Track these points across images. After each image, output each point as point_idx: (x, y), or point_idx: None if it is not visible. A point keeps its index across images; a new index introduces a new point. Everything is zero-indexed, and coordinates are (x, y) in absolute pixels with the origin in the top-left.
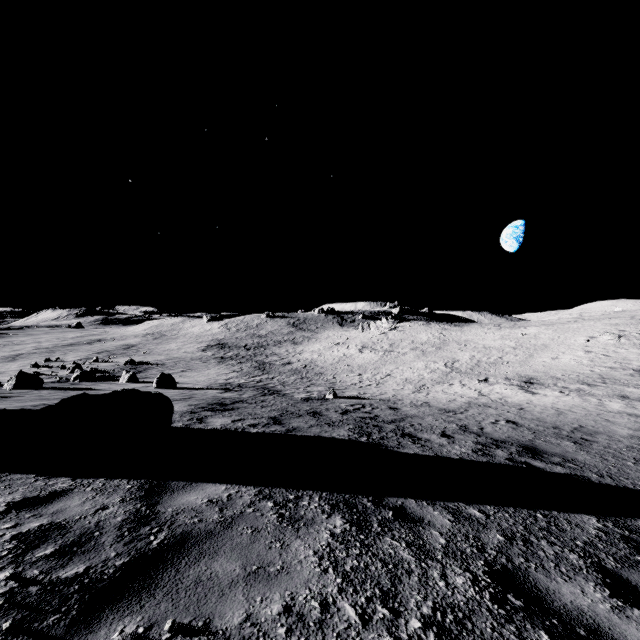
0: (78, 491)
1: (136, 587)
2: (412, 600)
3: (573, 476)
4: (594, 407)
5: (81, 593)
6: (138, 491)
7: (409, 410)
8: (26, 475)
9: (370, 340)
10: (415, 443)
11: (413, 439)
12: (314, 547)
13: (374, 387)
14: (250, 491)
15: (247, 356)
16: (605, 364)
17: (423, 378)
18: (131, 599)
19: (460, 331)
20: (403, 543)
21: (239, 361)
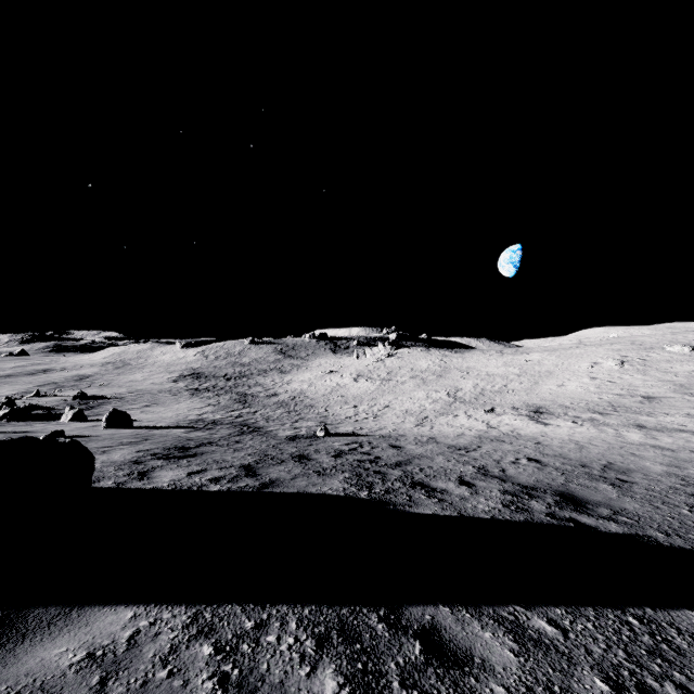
0: None
1: None
2: None
3: (636, 537)
4: (614, 439)
5: None
6: None
7: (415, 448)
8: None
9: (366, 368)
10: (430, 497)
11: (427, 490)
12: None
13: (372, 420)
14: (177, 619)
15: (226, 387)
16: (612, 391)
17: (425, 409)
18: None
19: (461, 358)
20: None
21: (216, 393)
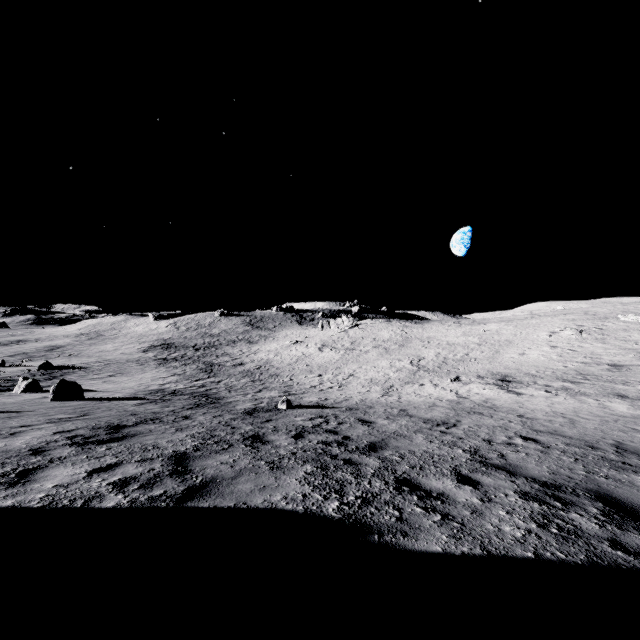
0: None
1: None
2: None
3: None
4: (600, 410)
5: None
6: None
7: (387, 424)
8: None
9: (330, 338)
10: (428, 509)
11: (419, 496)
12: None
13: (337, 390)
14: None
15: (194, 357)
16: (576, 359)
17: (389, 378)
18: None
19: (421, 328)
20: None
21: (184, 363)
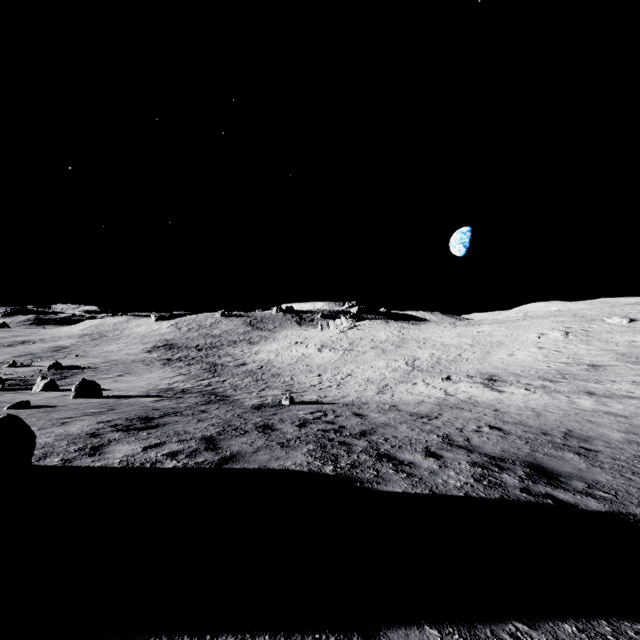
0: None
1: None
2: None
3: (621, 516)
4: (567, 405)
5: None
6: None
7: (378, 417)
8: None
9: (329, 339)
10: (398, 471)
11: (394, 463)
12: None
13: (335, 388)
14: None
15: (198, 357)
16: (559, 360)
17: (385, 377)
18: None
19: (418, 329)
20: None
21: (188, 363)
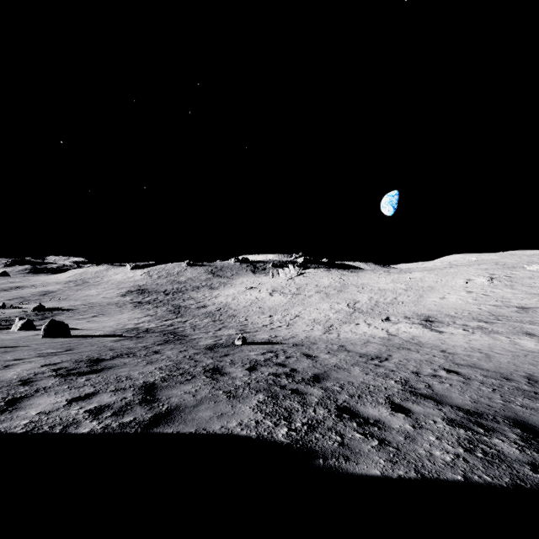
0: None
1: None
2: None
3: None
4: (511, 346)
5: None
6: None
7: (328, 358)
8: None
9: (279, 285)
10: (366, 435)
11: (358, 422)
12: None
13: (285, 328)
14: None
15: (165, 300)
16: (489, 302)
17: (330, 318)
18: None
19: (356, 276)
20: None
21: (155, 305)
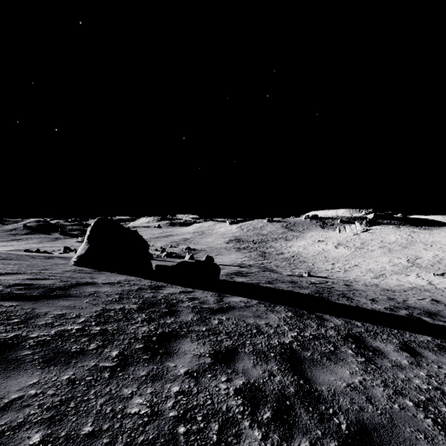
0: (196, 292)
1: (223, 312)
2: (309, 331)
3: (445, 326)
4: None
5: (210, 310)
6: (215, 295)
7: (358, 287)
8: (178, 286)
9: (344, 239)
10: (348, 300)
11: (348, 299)
12: (278, 316)
13: (342, 273)
14: (255, 301)
15: (254, 247)
16: None
17: (384, 269)
18: (223, 313)
19: (428, 234)
20: (314, 322)
21: (249, 250)
